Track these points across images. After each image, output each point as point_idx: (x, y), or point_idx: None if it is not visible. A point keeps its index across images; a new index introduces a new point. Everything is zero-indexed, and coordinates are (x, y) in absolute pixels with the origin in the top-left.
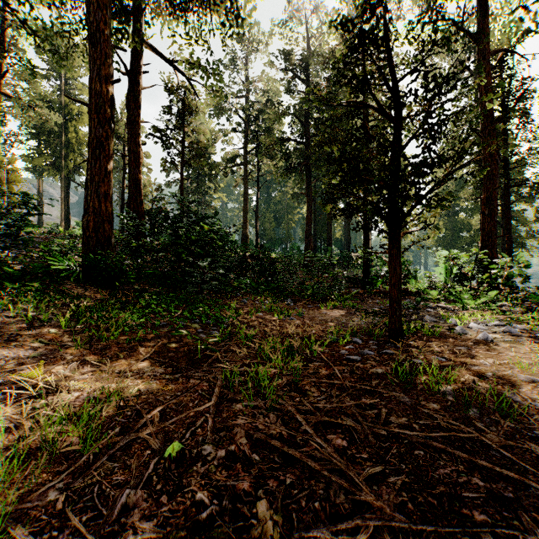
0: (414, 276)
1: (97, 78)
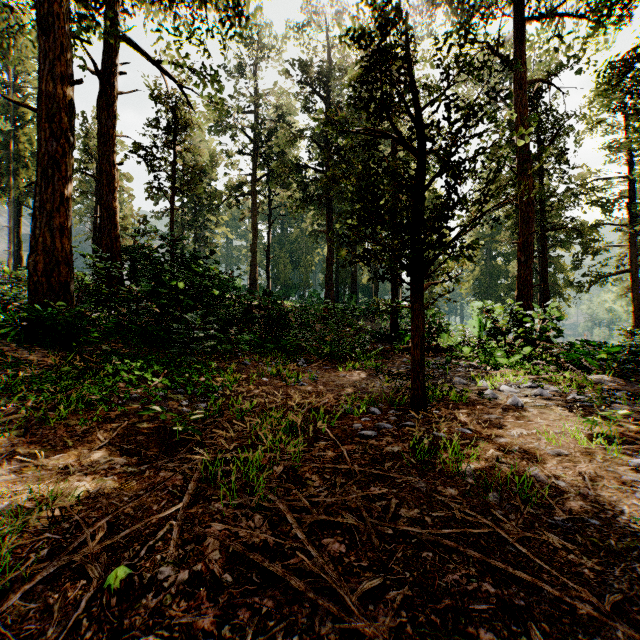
0: (446, 330)
1: (49, 76)
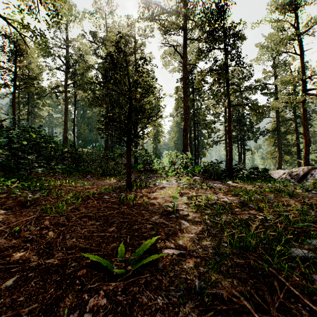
0: (154, 163)
1: None
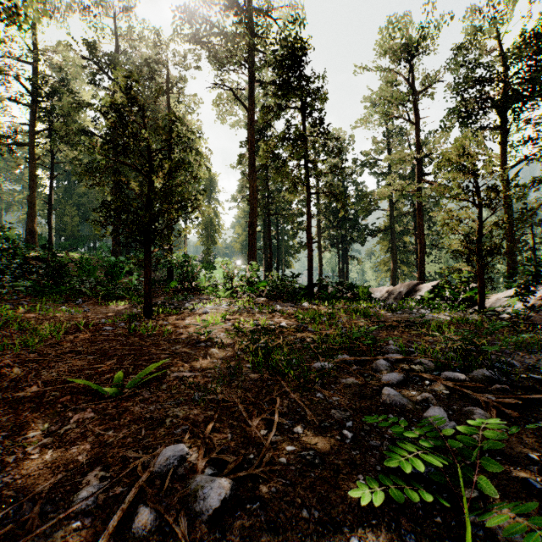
0: (199, 277)
1: None
